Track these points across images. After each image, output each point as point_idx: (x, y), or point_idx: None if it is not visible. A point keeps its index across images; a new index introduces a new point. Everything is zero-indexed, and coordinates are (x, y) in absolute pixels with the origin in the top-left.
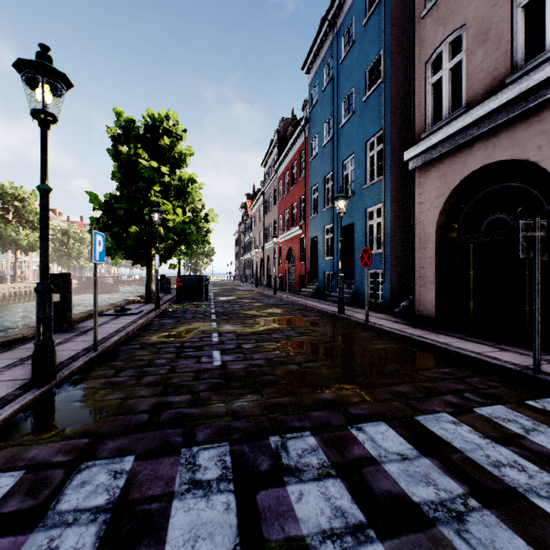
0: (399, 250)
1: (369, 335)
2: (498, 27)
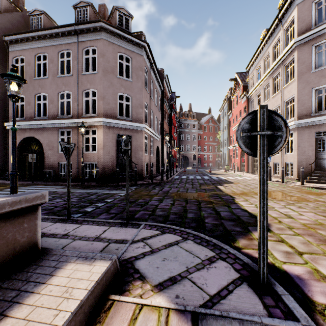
0: (3, 154)
1: None
2: (32, 104)
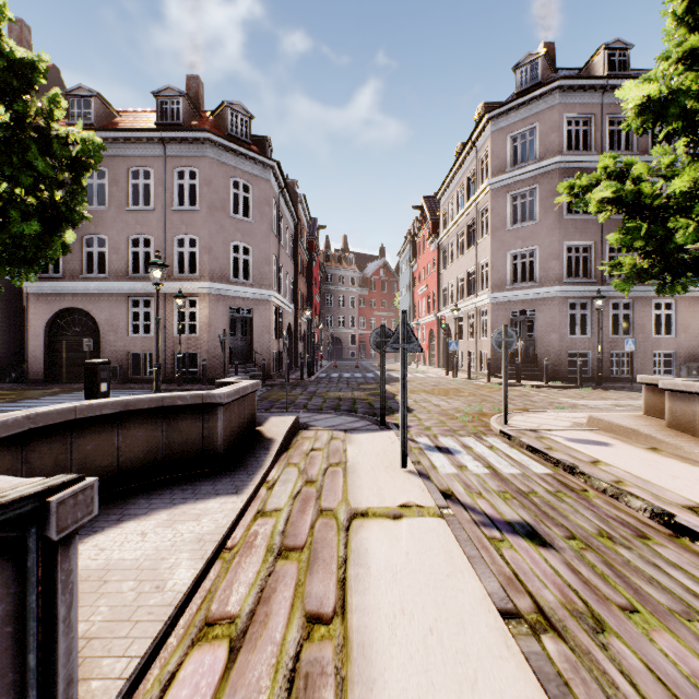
0: (6, 337)
1: (5, 390)
2: (78, 252)
